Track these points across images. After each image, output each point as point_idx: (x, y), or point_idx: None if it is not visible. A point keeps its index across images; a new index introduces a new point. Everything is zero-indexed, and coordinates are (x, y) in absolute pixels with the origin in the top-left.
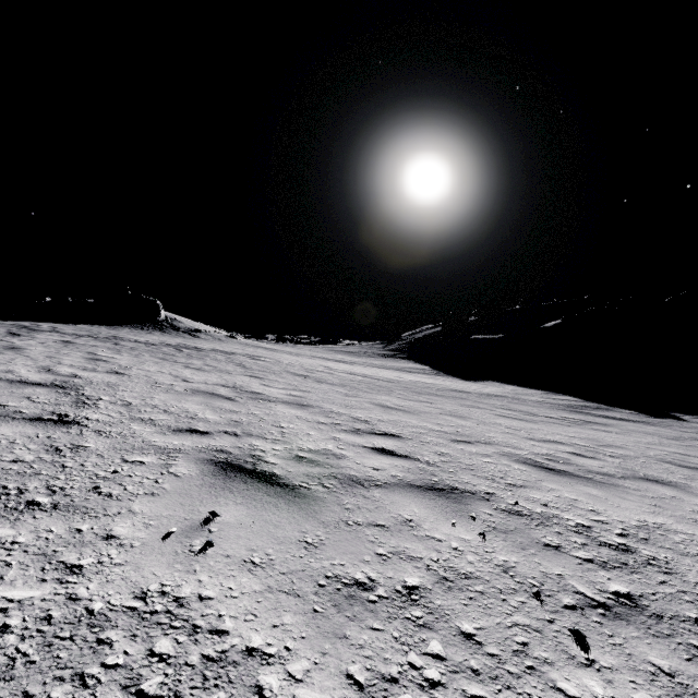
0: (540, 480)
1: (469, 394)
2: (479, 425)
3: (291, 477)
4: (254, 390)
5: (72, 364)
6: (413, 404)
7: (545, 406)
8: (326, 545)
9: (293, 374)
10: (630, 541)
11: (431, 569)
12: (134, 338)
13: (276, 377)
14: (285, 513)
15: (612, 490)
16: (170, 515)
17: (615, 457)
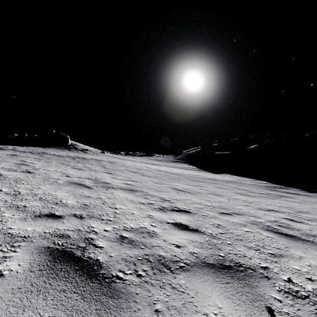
0: (287, 247)
1: (217, 180)
2: (230, 201)
3: (111, 264)
4: (106, 181)
5: (4, 167)
6: (192, 187)
7: (256, 187)
8: None
9: (130, 171)
10: None
11: None
12: (53, 153)
13: (120, 173)
14: None
15: None
16: None
17: (311, 221)
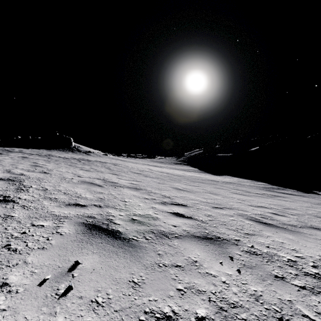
0: (261, 230)
1: (217, 182)
2: (224, 198)
3: (128, 233)
4: (113, 181)
5: (22, 168)
6: (191, 187)
7: (254, 187)
8: (146, 284)
9: (133, 172)
10: (320, 271)
11: (212, 301)
12: (58, 155)
13: (125, 174)
14: (122, 259)
15: (299, 235)
16: (50, 264)
17: (294, 215)
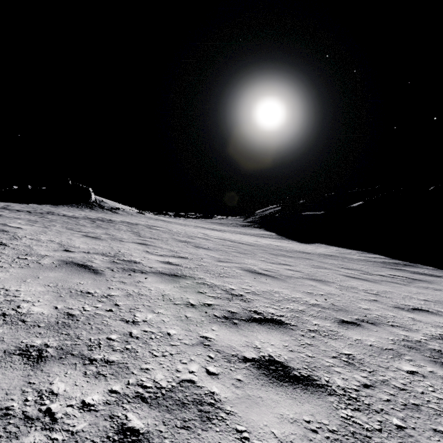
0: None
1: (310, 254)
2: (343, 292)
3: None
4: (132, 259)
5: None
6: (276, 267)
7: (370, 264)
8: None
9: (177, 240)
10: None
11: None
12: (65, 213)
13: (161, 244)
14: None
15: None
16: None
17: None
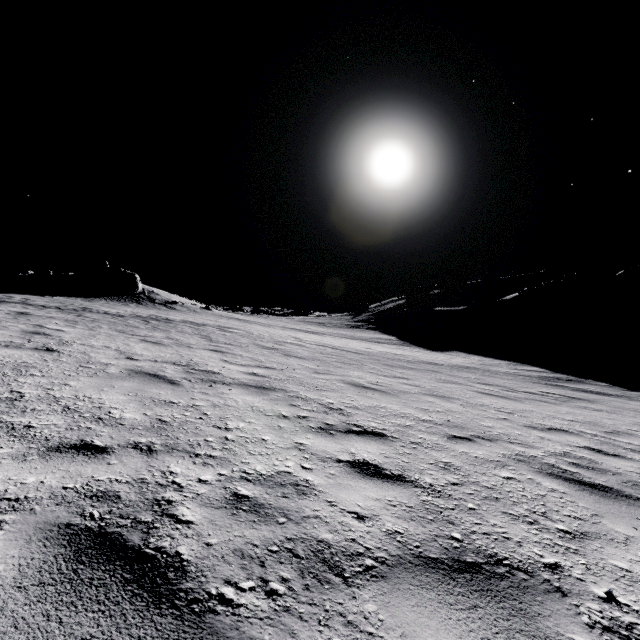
0: (596, 514)
1: (440, 366)
2: (467, 409)
3: (209, 564)
4: (210, 369)
5: None
6: (389, 380)
7: (519, 379)
8: None
9: (261, 347)
10: None
11: None
12: (105, 310)
13: (241, 351)
14: None
15: None
16: None
17: (639, 452)
